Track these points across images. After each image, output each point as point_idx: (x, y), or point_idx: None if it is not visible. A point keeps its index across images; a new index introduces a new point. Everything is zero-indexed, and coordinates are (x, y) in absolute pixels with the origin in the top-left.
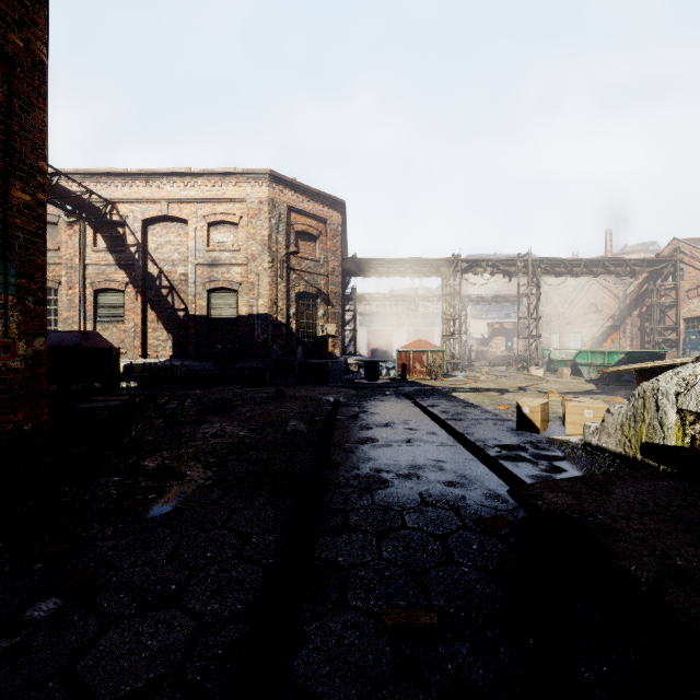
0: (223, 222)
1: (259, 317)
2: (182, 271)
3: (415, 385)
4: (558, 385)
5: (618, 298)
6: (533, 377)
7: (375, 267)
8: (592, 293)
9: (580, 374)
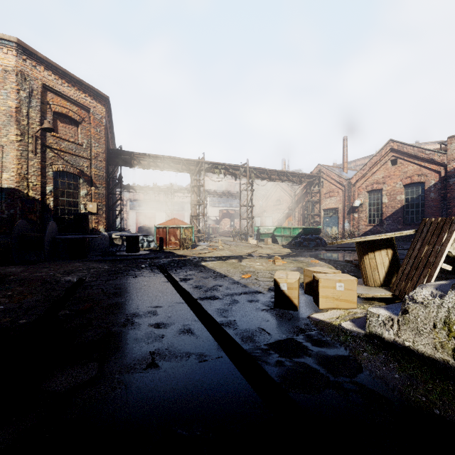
0: None
1: (4, 191)
2: None
3: (169, 256)
4: (269, 250)
5: (291, 196)
6: (251, 245)
7: (138, 160)
8: (278, 193)
9: (275, 242)
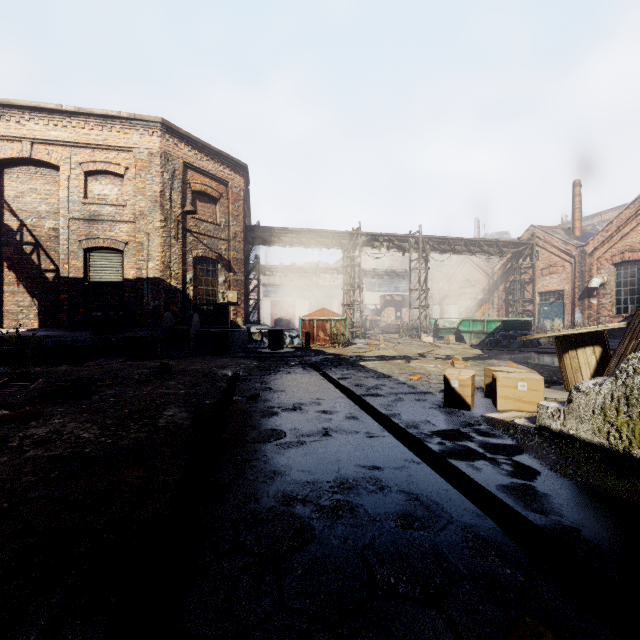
0: (105, 172)
1: (149, 282)
2: (51, 226)
3: (320, 354)
4: (450, 351)
5: (488, 274)
6: (425, 344)
7: (279, 236)
8: (466, 270)
9: (461, 340)
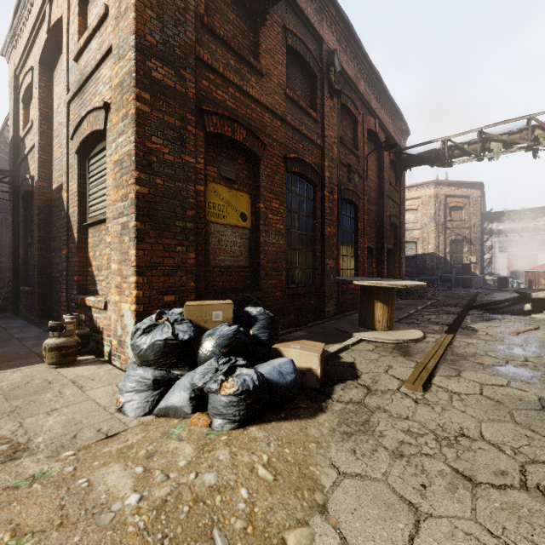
0: (408, 209)
1: (429, 254)
2: None
3: None
4: None
5: None
6: None
7: (508, 216)
8: None
9: None
